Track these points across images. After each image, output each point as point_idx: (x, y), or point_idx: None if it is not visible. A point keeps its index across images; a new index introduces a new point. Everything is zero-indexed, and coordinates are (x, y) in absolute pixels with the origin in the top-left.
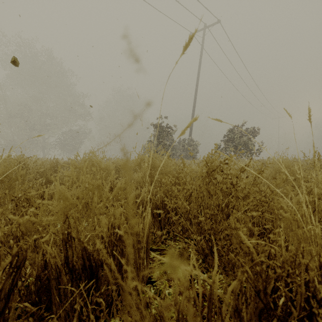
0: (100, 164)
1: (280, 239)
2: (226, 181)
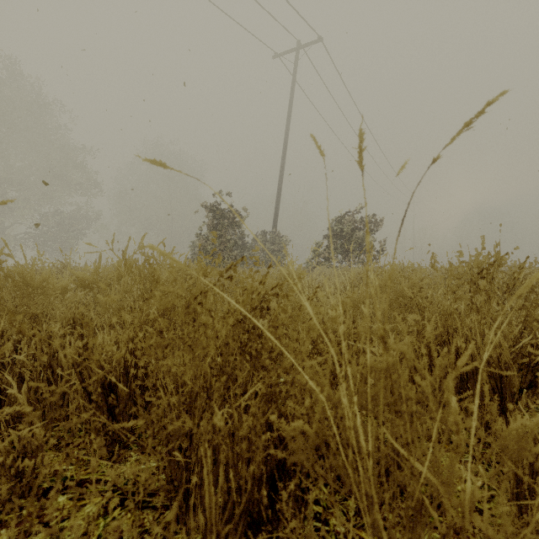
0: (31, 278)
1: (282, 493)
2: (207, 321)
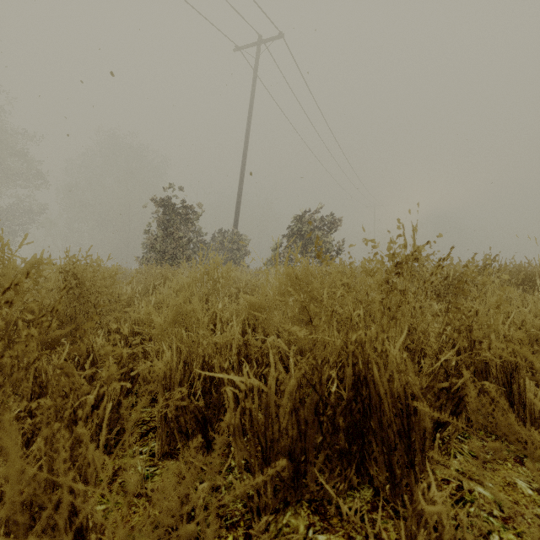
0: None
1: None
2: None
